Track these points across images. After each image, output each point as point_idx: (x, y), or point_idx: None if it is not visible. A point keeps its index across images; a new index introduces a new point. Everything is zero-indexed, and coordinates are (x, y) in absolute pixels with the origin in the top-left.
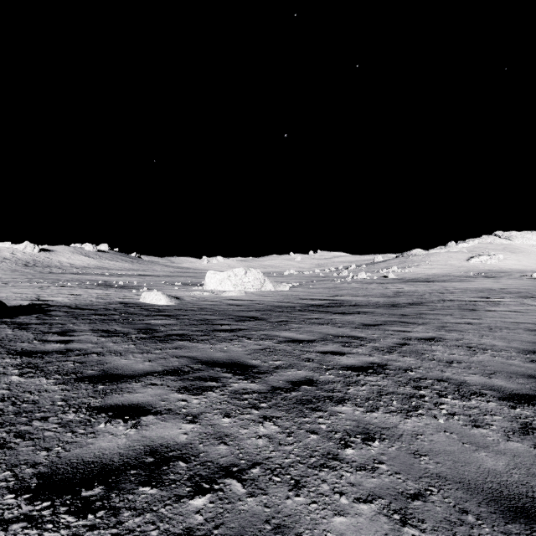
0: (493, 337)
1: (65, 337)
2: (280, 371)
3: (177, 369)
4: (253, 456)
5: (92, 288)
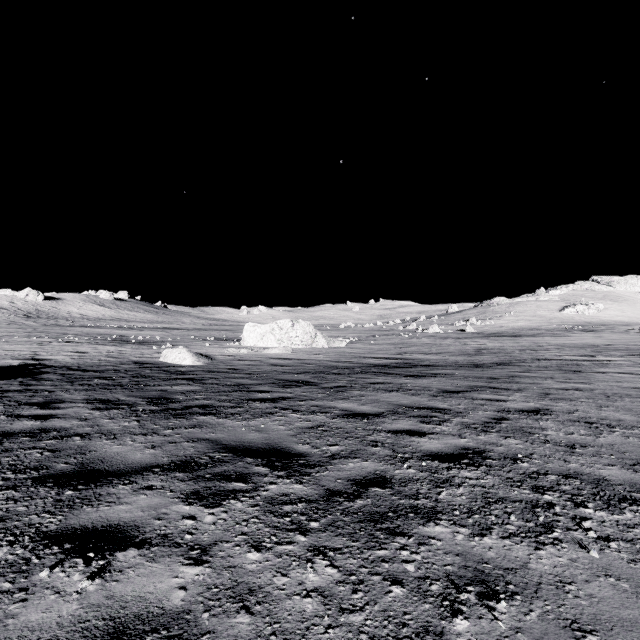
0: (615, 408)
1: (47, 410)
2: (338, 462)
3: (189, 461)
4: None
5: (103, 344)
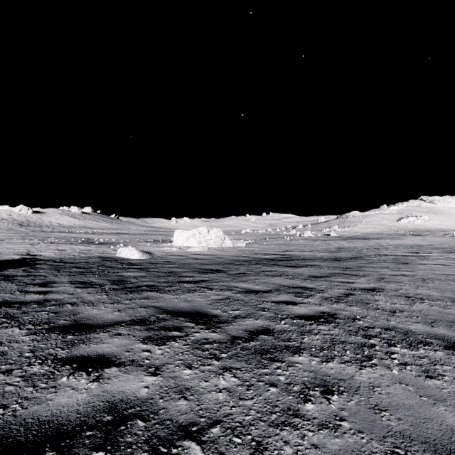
0: (427, 287)
1: (45, 288)
2: (239, 320)
3: (143, 319)
4: (213, 413)
5: (76, 244)
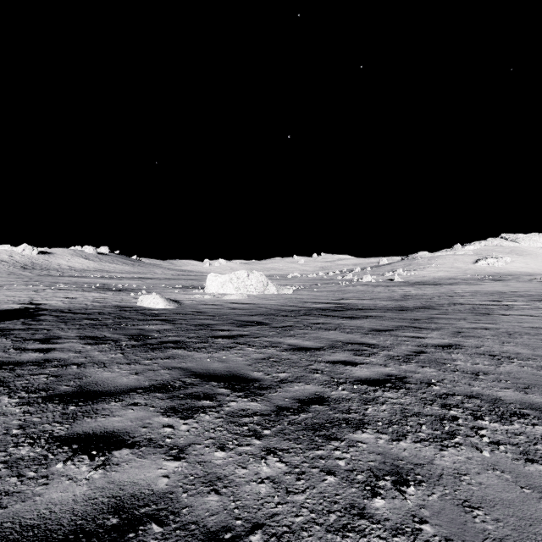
0: (515, 343)
1: (47, 344)
2: (286, 386)
3: (166, 384)
4: (252, 513)
5: (89, 291)
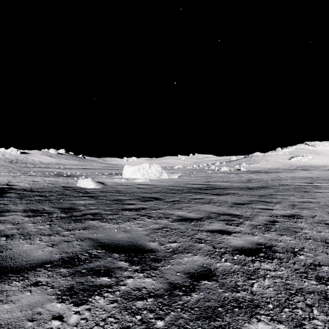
0: None
1: None
2: (177, 257)
3: (74, 257)
4: None
5: (48, 177)
